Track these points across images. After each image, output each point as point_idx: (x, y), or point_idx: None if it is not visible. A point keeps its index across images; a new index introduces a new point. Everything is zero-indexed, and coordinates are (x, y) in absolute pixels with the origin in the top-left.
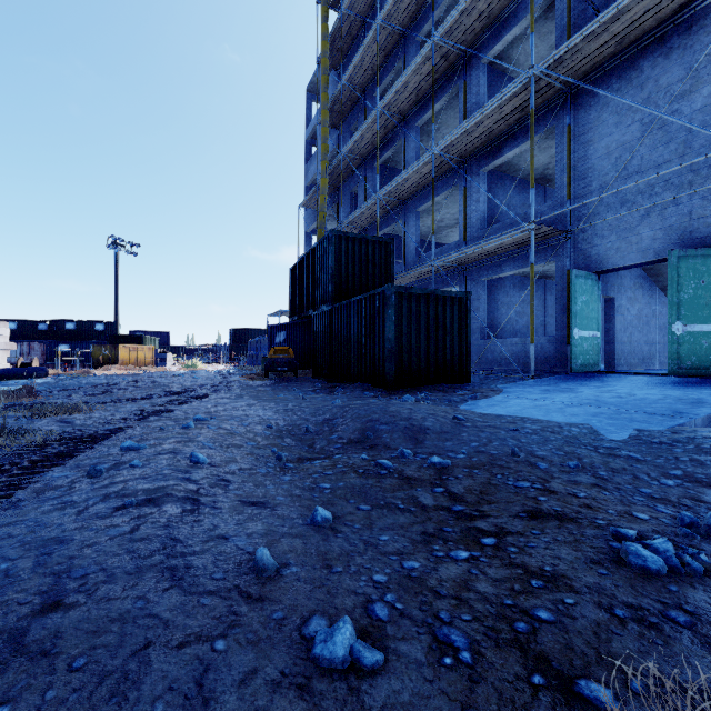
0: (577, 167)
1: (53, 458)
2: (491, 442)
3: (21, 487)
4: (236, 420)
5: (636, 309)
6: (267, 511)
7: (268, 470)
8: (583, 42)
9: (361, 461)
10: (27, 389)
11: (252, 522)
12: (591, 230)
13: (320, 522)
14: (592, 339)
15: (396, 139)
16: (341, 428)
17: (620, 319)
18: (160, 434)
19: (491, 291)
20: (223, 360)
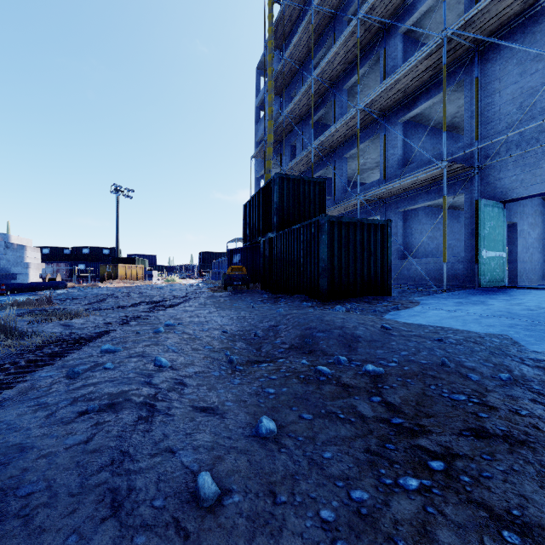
0: (484, 112)
1: (46, 358)
2: (420, 352)
3: (11, 386)
4: (198, 326)
5: (536, 233)
6: (215, 419)
7: (220, 373)
8: (491, 4)
9: (302, 366)
10: (46, 298)
11: (200, 432)
12: (497, 166)
13: (264, 434)
14: (498, 258)
15: (327, 100)
16: (284, 334)
17: (522, 241)
18: (135, 338)
19: (406, 220)
20: (195, 276)
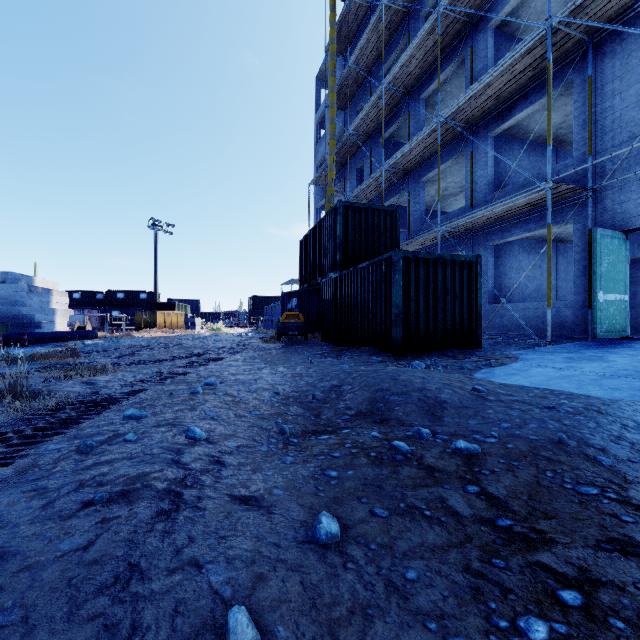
0: (599, 120)
1: (57, 425)
2: (526, 423)
3: (8, 462)
4: (244, 385)
5: None
6: (259, 514)
7: (269, 447)
8: None
9: (372, 440)
10: (71, 350)
11: (238, 535)
12: (617, 186)
13: (324, 539)
14: (619, 303)
15: (400, 113)
16: (349, 396)
17: None
18: (167, 400)
19: (499, 256)
20: (244, 324)
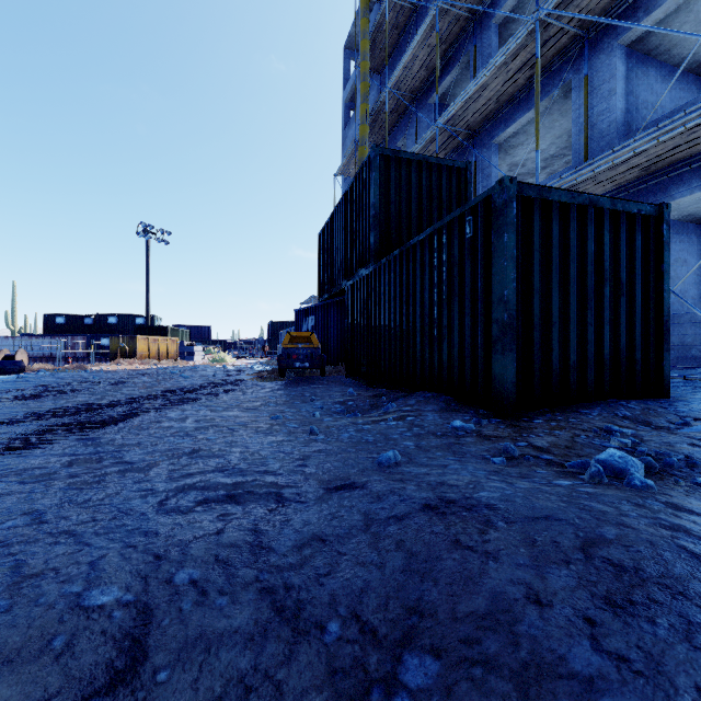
0: None
1: None
2: None
3: None
4: None
5: None
6: None
7: None
8: None
9: None
10: None
11: None
12: None
13: None
14: None
15: (460, 54)
16: None
17: None
18: None
19: None
20: (260, 354)
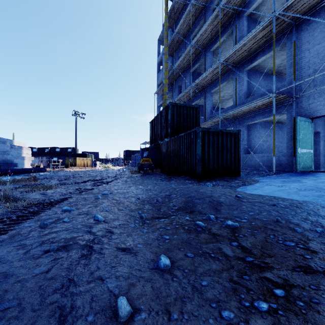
0: (299, 63)
1: (28, 214)
2: (261, 212)
3: (5, 232)
4: (122, 195)
5: None
6: (131, 256)
7: (135, 225)
8: None
9: (186, 221)
10: (33, 177)
11: (121, 266)
12: (307, 96)
13: (162, 267)
14: (308, 153)
15: (200, 58)
16: (174, 200)
17: (323, 143)
18: (84, 202)
19: (249, 130)
20: (121, 164)
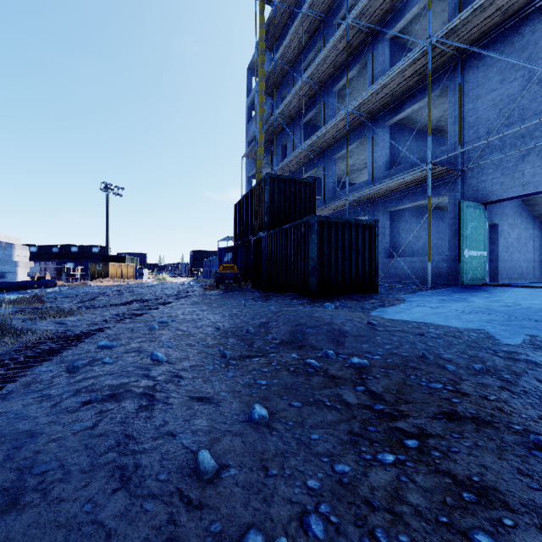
0: (466, 117)
1: (44, 354)
2: (402, 345)
3: (13, 380)
4: (191, 323)
5: (515, 233)
6: (211, 407)
7: (214, 366)
8: (473, 14)
9: (292, 360)
10: (37, 296)
11: (198, 418)
12: (479, 169)
13: (257, 419)
14: (480, 258)
15: (317, 102)
16: (275, 330)
17: (502, 241)
18: (130, 335)
19: (394, 220)
20: (186, 274)
